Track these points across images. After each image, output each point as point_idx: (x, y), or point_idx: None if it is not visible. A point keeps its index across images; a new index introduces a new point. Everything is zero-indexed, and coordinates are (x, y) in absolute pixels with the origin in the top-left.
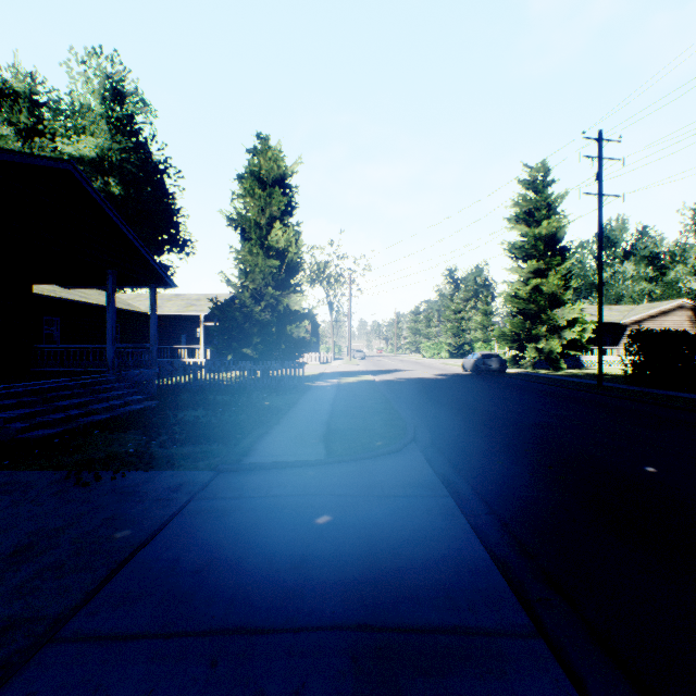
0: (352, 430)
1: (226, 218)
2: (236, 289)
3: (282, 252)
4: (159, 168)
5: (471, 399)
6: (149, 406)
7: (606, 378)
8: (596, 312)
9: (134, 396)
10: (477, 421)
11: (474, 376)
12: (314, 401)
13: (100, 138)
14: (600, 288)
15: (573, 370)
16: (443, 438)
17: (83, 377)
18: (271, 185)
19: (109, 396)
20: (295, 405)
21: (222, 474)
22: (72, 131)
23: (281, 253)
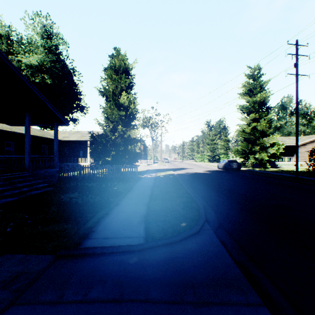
0: (164, 211)
1: (98, 90)
2: (103, 127)
3: (126, 108)
4: (70, 71)
5: (229, 186)
6: (48, 190)
7: (294, 173)
8: (282, 140)
9: (39, 184)
10: (241, 202)
11: (225, 172)
12: (142, 187)
13: (40, 55)
14: (297, 125)
15: (273, 168)
16: (225, 218)
17: (6, 174)
18: (121, 73)
19: (20, 185)
20: (130, 190)
21: (59, 260)
22: (27, 53)
23: (126, 109)
